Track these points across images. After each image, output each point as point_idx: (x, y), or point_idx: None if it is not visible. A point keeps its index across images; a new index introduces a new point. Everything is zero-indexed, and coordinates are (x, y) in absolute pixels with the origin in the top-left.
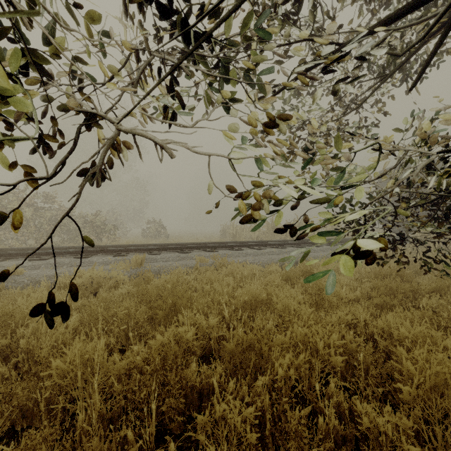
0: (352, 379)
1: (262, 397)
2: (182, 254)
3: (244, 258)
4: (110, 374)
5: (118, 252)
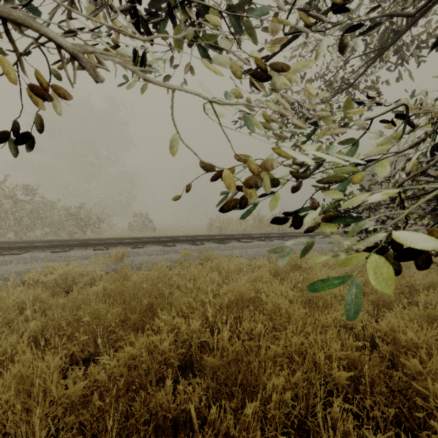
0: (357, 396)
1: (252, 435)
2: (166, 247)
3: (230, 251)
4: (60, 402)
5: (99, 246)
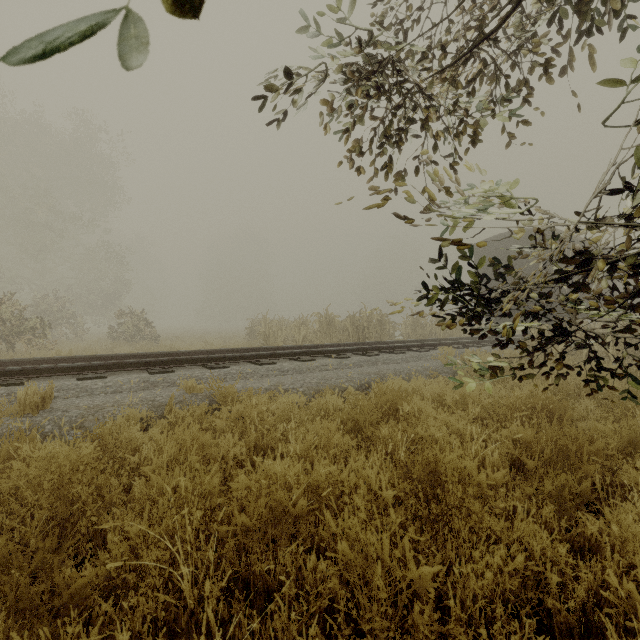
0: None
1: None
2: (154, 375)
3: (276, 379)
4: None
5: (7, 376)
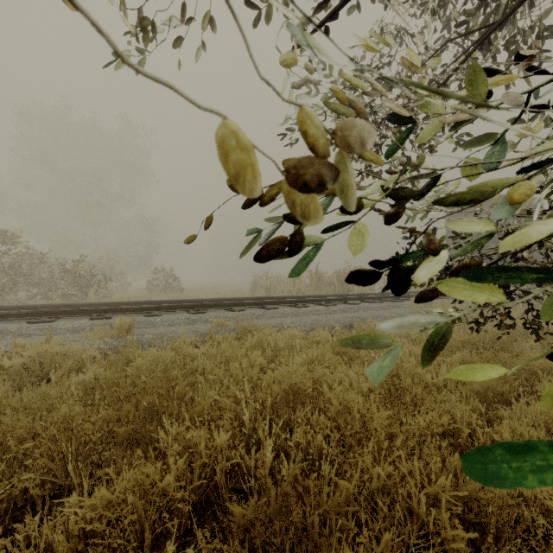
0: None
1: None
2: (193, 314)
3: (279, 319)
4: None
5: (99, 313)
